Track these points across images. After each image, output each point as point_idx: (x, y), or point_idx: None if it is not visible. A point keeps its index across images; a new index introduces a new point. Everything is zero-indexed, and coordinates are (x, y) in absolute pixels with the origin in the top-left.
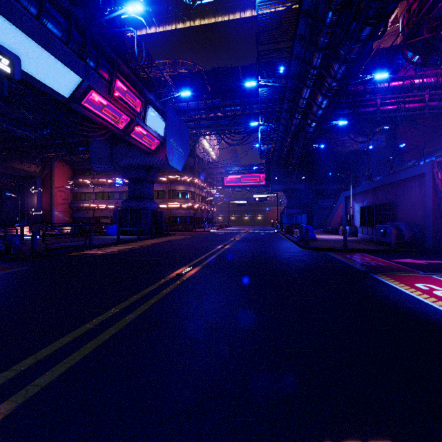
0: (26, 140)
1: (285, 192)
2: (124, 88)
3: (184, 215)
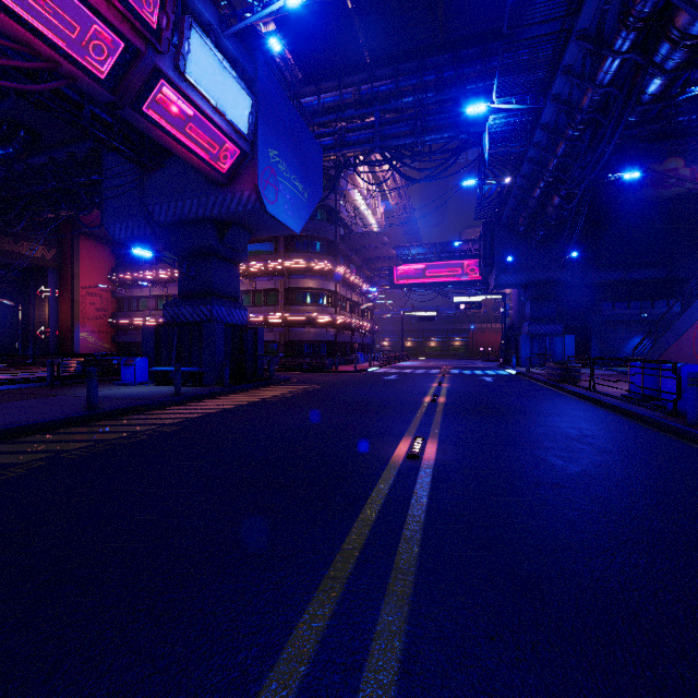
0: None
1: (525, 288)
2: None
3: (315, 338)
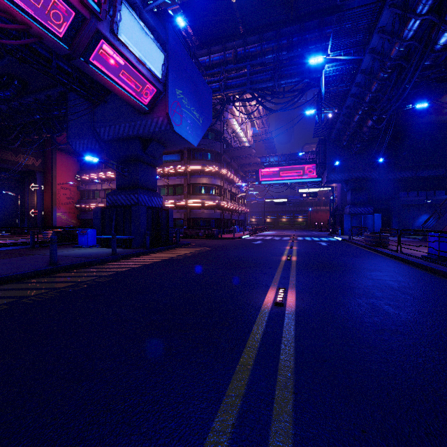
0: (1, 118)
1: (347, 183)
2: None
3: (207, 216)
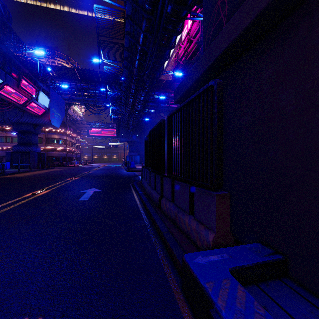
0: None
1: (128, 142)
2: (26, 83)
3: (58, 155)
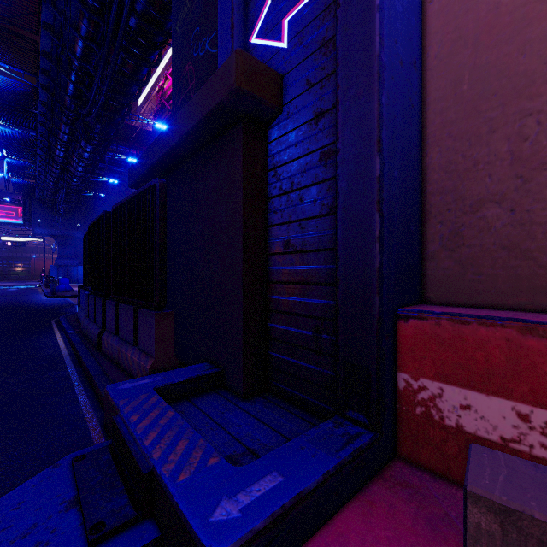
0: None
1: (55, 238)
2: None
3: None
